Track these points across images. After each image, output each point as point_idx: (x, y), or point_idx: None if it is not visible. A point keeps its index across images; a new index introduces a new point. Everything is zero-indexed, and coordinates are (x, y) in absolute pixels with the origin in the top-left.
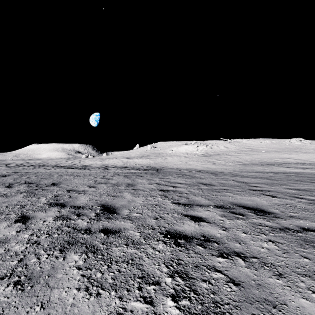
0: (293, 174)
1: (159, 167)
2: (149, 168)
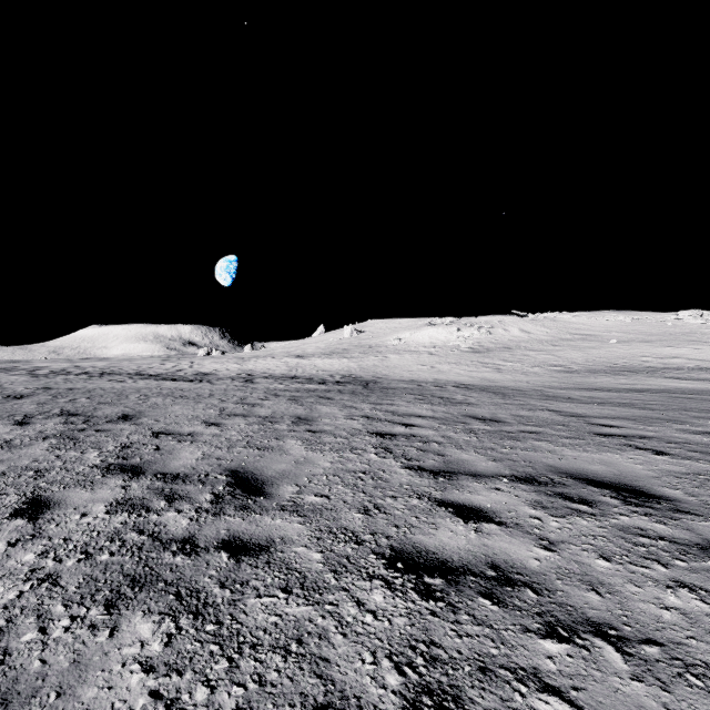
0: (693, 395)
1: (371, 378)
2: (347, 379)
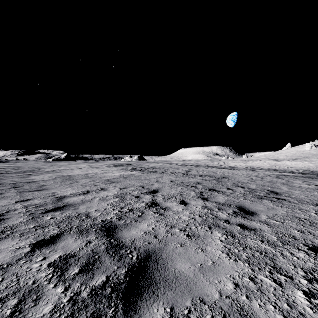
0: None
1: None
2: (306, 172)
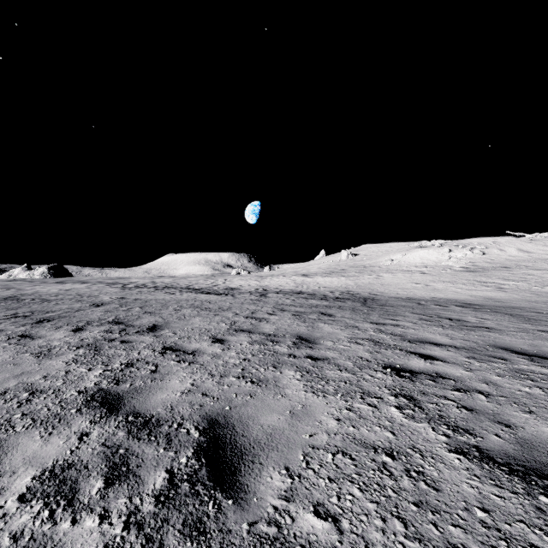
0: None
1: (368, 294)
2: (346, 295)
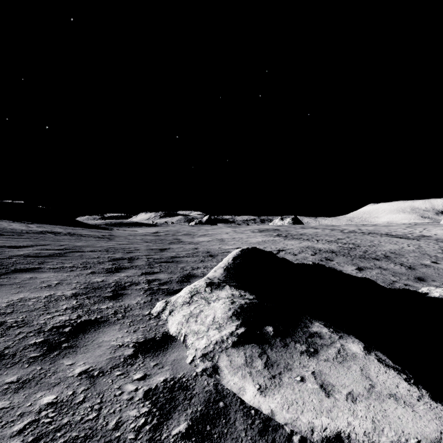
0: None
1: None
2: None
